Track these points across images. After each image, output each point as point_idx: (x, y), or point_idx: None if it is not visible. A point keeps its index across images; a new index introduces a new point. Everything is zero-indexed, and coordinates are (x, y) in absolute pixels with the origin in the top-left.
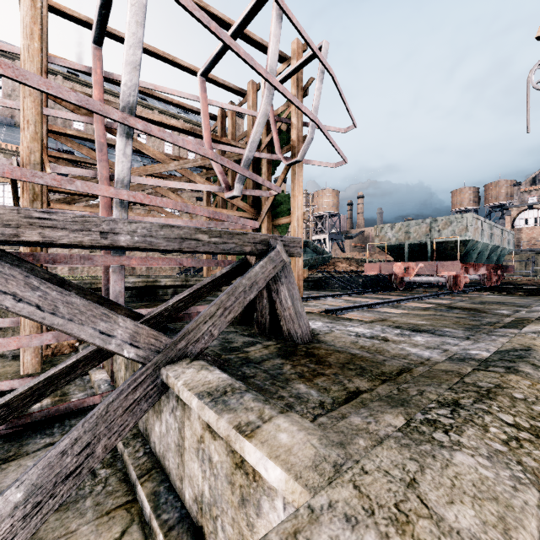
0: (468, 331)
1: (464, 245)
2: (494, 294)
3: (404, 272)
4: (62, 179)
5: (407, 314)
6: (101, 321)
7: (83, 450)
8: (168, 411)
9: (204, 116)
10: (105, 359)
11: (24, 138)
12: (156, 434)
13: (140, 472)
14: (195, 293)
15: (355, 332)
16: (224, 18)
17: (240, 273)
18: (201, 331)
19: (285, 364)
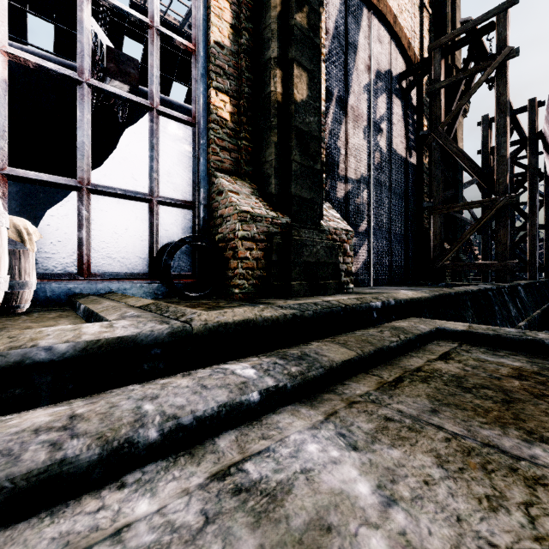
0: None
1: None
2: None
3: None
4: None
5: None
6: None
7: None
8: None
9: None
10: None
11: None
12: None
13: None
14: None
15: None
16: None
17: None
18: None
19: None
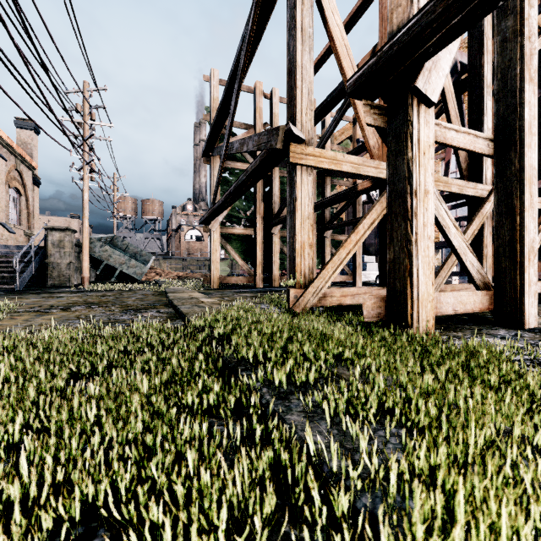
0: None
1: None
2: None
3: None
4: None
5: None
6: None
7: None
8: None
9: None
10: None
11: None
12: None
13: None
14: None
15: None
16: None
17: None
18: None
19: None
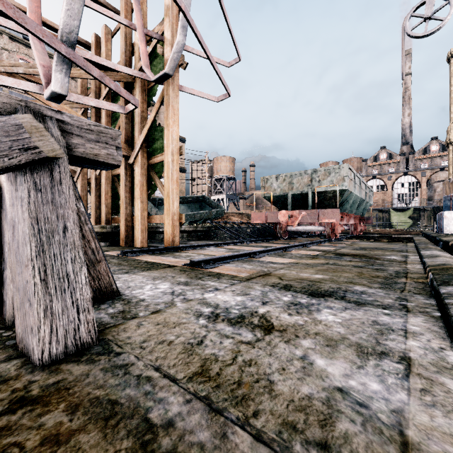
0: (389, 289)
1: (341, 194)
2: (364, 241)
3: (288, 221)
4: None
5: (295, 264)
6: None
7: None
8: None
9: None
10: None
11: None
12: None
13: None
14: None
15: (214, 304)
16: None
17: None
18: None
19: None
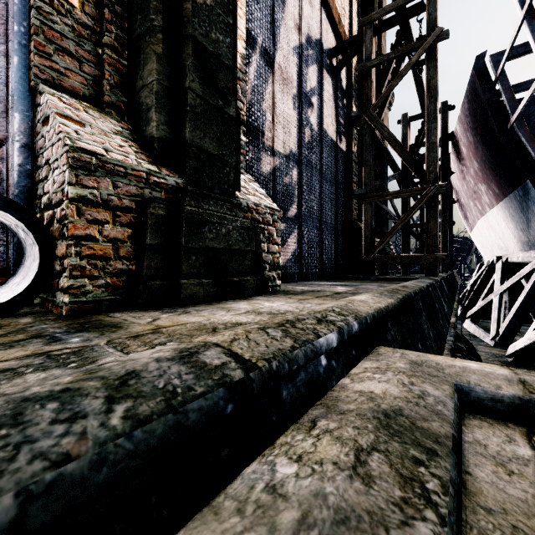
0: None
1: None
2: None
3: None
4: None
5: None
6: None
7: None
8: None
9: None
10: None
11: None
12: None
13: None
14: None
15: None
16: None
17: None
18: None
19: None
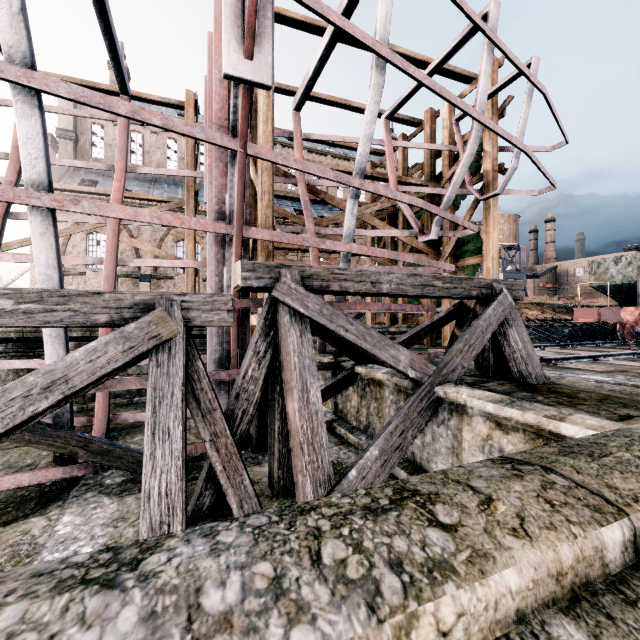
0: None
1: None
2: None
3: (639, 320)
4: (318, 241)
5: None
6: (390, 349)
7: (401, 434)
8: (435, 423)
9: (390, 159)
10: (343, 388)
11: (262, 207)
12: (415, 445)
13: (408, 471)
14: (415, 335)
15: (593, 379)
16: (410, 54)
17: (455, 317)
18: (455, 362)
19: (535, 396)
